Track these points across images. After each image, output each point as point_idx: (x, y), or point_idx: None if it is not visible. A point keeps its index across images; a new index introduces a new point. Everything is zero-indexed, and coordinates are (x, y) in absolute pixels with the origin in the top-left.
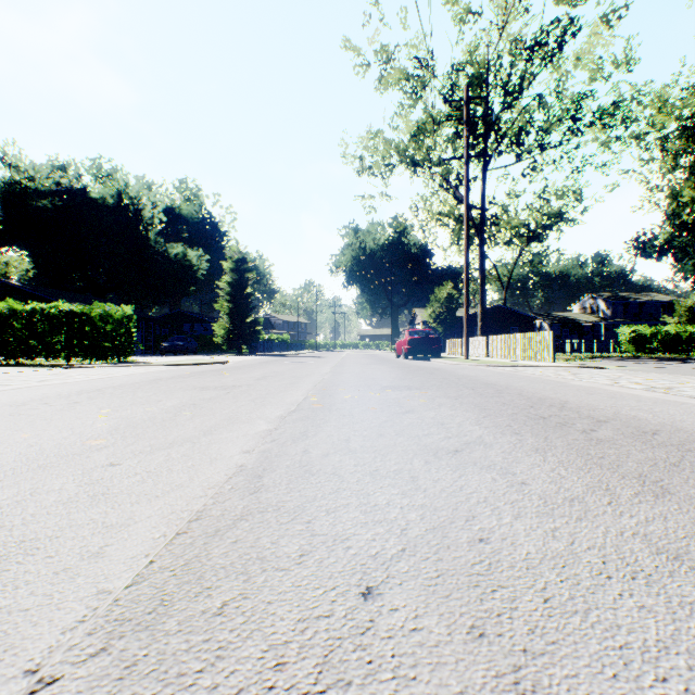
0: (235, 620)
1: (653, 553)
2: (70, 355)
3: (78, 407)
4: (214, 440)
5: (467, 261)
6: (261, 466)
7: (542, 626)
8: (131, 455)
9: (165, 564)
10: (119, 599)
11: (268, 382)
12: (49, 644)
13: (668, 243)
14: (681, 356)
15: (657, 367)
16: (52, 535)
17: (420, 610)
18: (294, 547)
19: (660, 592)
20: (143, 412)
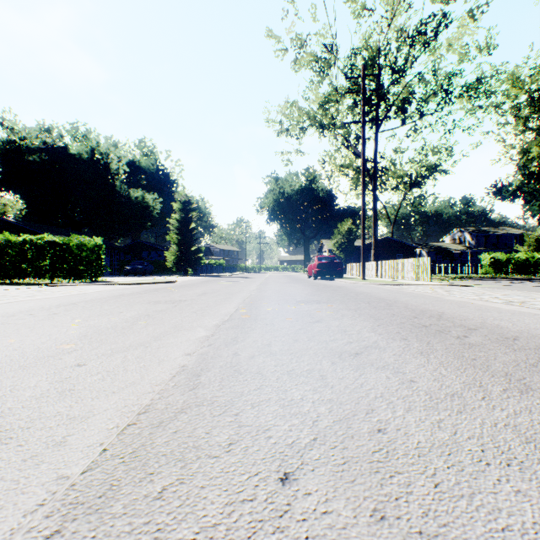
0: (172, 504)
1: (523, 442)
2: (53, 276)
3: (56, 318)
4: (162, 344)
5: (363, 202)
6: (199, 366)
7: (434, 509)
8: (95, 357)
9: (116, 452)
10: (75, 484)
11: (207, 297)
12: (11, 526)
13: (519, 189)
14: (530, 277)
15: (512, 285)
16: (24, 426)
17: (330, 495)
18: (224, 437)
19: (532, 477)
20: (107, 321)
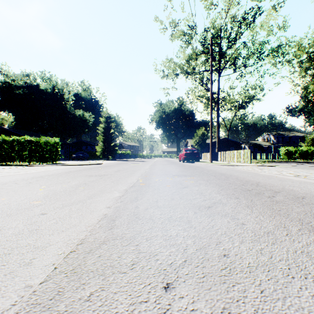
0: (96, 304)
1: (313, 263)
2: (30, 160)
3: (31, 185)
4: (93, 201)
5: (211, 117)
6: (114, 215)
7: (261, 308)
8: (52, 209)
9: (62, 269)
10: (36, 291)
11: (120, 173)
12: None
13: (302, 110)
14: (308, 161)
15: (298, 166)
16: (6, 253)
17: (195, 298)
18: (129, 260)
19: None
20: (61, 187)
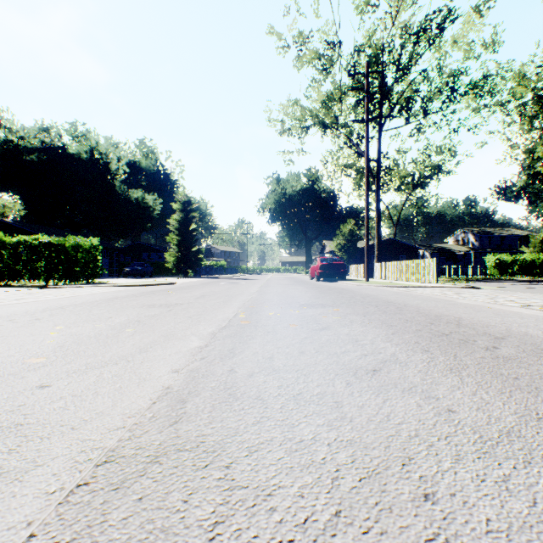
0: None
1: None
2: (48, 278)
3: (37, 324)
4: (147, 358)
5: (367, 202)
6: (186, 388)
7: None
8: (64, 375)
9: (46, 540)
10: None
11: (205, 301)
12: None
13: (523, 189)
14: (536, 278)
15: (521, 287)
16: None
17: None
18: (208, 510)
19: None
20: (92, 328)
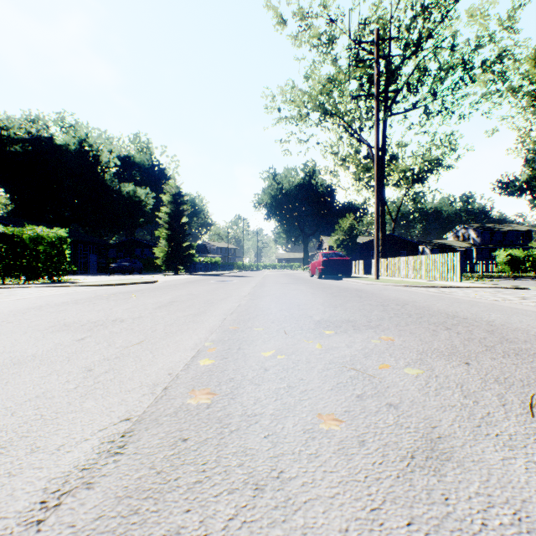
0: None
1: None
2: (5, 275)
3: None
4: None
5: (377, 188)
6: None
7: None
8: None
9: None
10: None
11: (167, 312)
12: None
13: (527, 184)
14: None
15: None
16: None
17: None
18: None
19: None
20: None
